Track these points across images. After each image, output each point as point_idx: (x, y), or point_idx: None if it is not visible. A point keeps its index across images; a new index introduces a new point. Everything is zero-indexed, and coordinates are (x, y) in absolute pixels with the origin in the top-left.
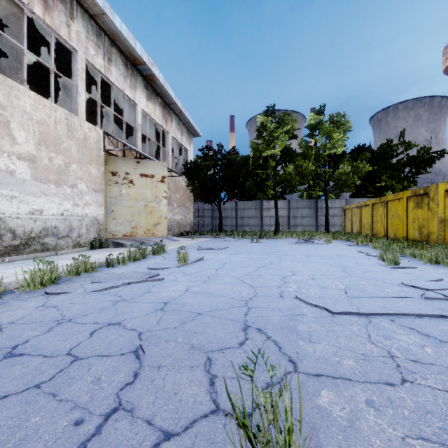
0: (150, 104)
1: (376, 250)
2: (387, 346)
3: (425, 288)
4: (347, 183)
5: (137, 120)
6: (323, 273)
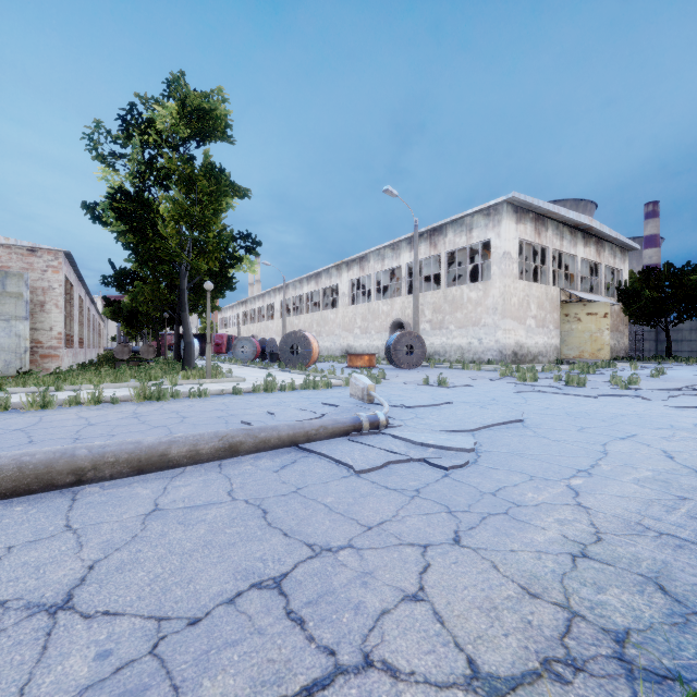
0: (586, 249)
1: None
2: None
3: None
4: None
5: (577, 268)
6: None
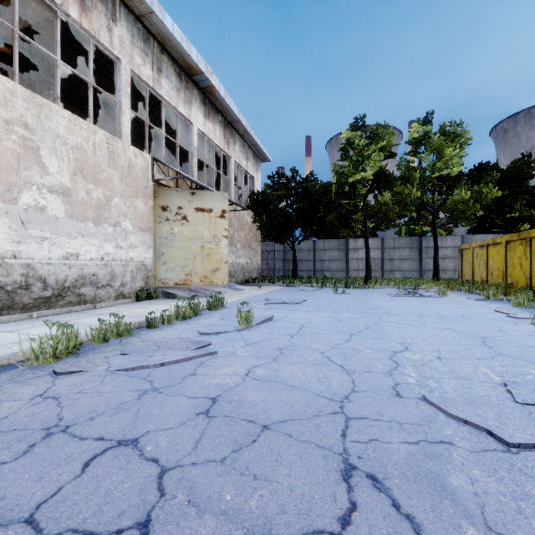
0: (208, 123)
1: (522, 308)
2: None
3: None
4: (465, 214)
5: (193, 143)
6: (453, 348)
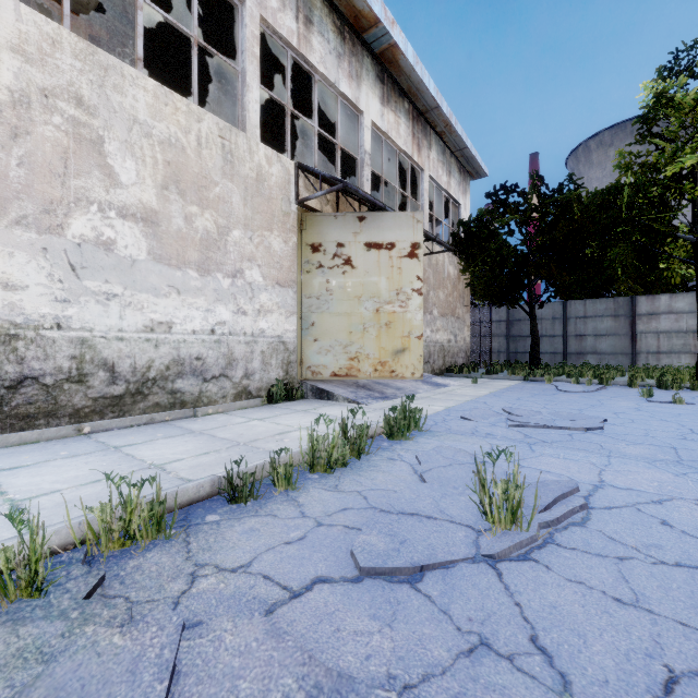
0: (387, 113)
1: None
2: None
3: None
4: None
5: (363, 144)
6: None
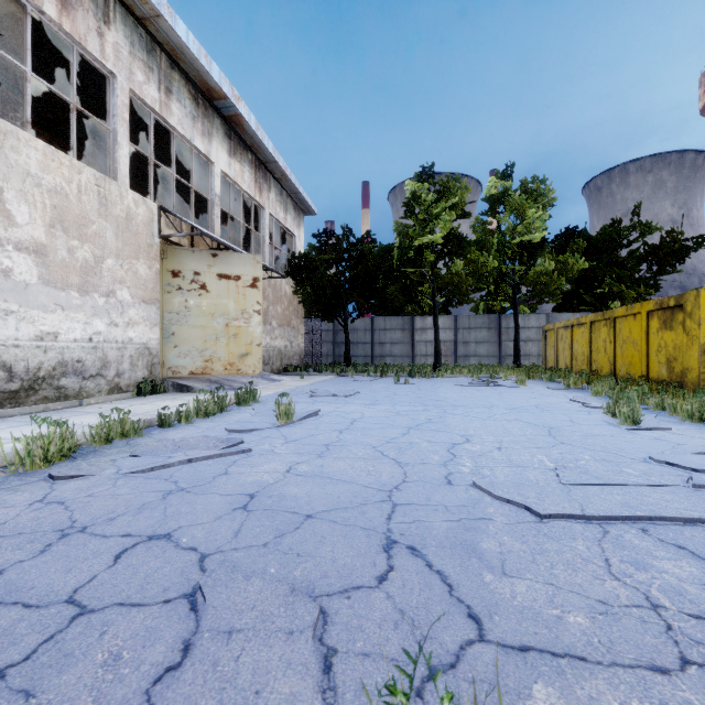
0: (234, 163)
1: (600, 397)
2: (642, 583)
3: (691, 466)
4: (549, 289)
5: (214, 188)
6: (516, 438)
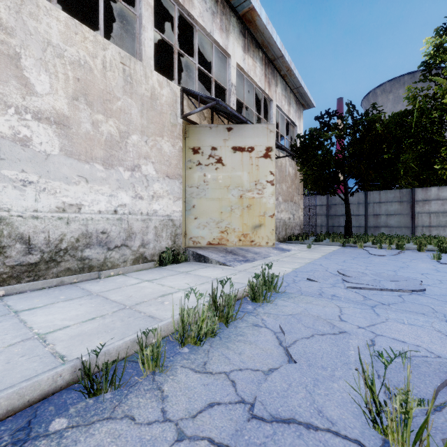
0: (247, 58)
1: None
2: None
3: None
4: None
5: (230, 79)
6: None
